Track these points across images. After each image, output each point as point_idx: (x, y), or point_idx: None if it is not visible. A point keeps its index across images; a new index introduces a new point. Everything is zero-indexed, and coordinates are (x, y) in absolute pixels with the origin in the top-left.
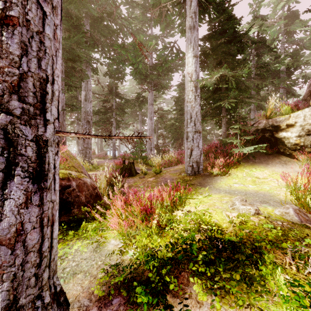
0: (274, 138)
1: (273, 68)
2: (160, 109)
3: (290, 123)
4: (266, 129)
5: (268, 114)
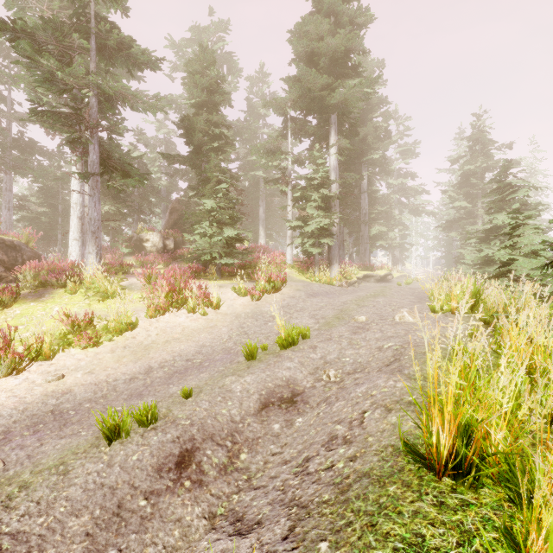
0: (141, 246)
1: (156, 185)
2: (24, 199)
3: (148, 239)
4: (137, 241)
5: (138, 232)
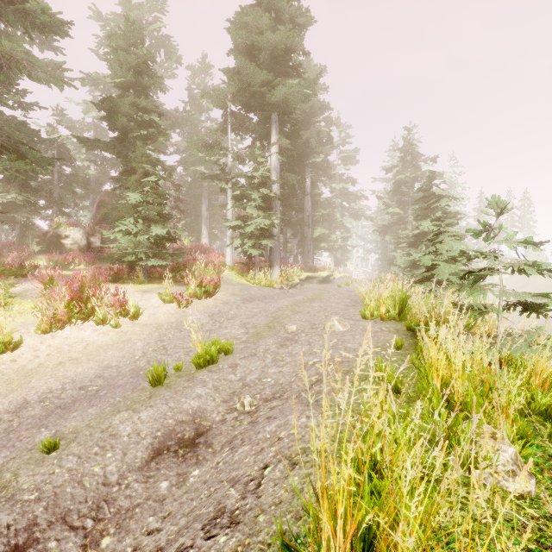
0: (58, 243)
1: (83, 174)
2: None
3: (68, 235)
4: (53, 237)
5: (54, 227)
